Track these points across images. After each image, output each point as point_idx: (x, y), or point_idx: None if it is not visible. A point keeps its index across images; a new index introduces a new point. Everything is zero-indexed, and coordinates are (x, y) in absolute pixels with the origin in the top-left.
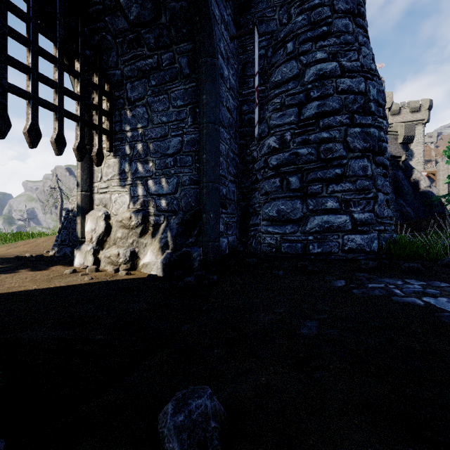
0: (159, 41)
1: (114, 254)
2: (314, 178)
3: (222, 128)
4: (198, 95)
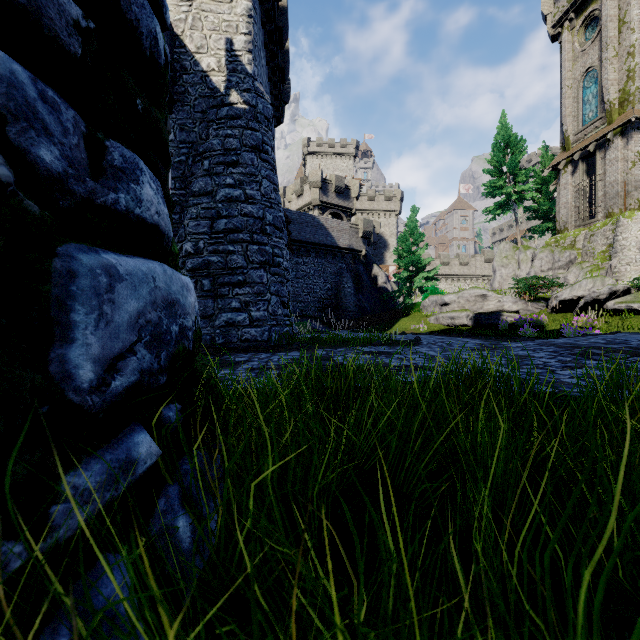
0: None
1: None
2: (223, 283)
3: None
4: None
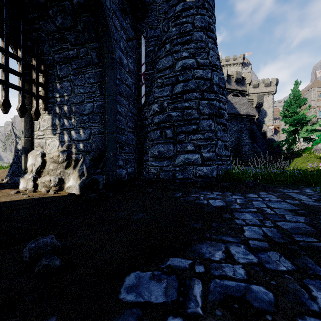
0: (77, 40)
1: (47, 180)
2: (180, 131)
3: (122, 97)
4: (104, 76)
